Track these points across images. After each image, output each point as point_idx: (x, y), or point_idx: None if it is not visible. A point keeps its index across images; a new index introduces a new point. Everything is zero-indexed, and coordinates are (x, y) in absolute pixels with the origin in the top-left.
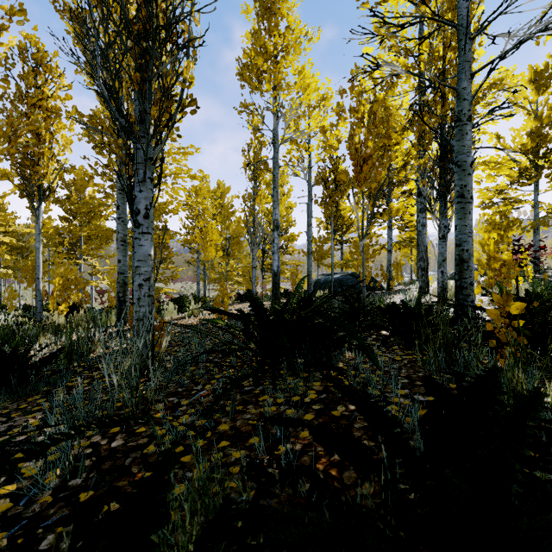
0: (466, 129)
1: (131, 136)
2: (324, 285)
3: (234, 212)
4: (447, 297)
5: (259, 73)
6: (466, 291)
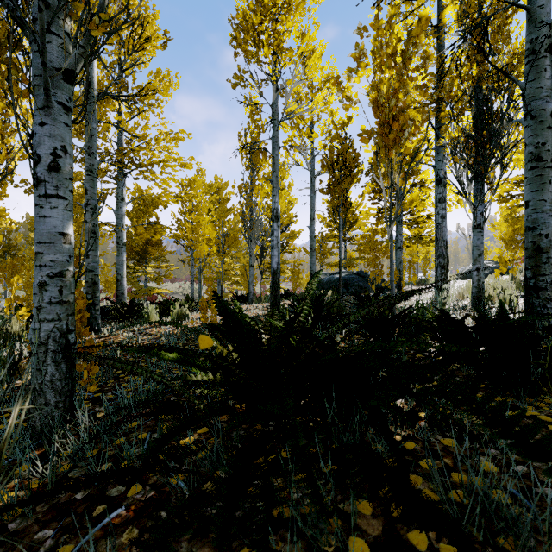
0: (544, 64)
1: (27, 31)
2: (328, 285)
3: (232, 209)
4: (484, 300)
5: (255, 36)
6: (545, 293)
